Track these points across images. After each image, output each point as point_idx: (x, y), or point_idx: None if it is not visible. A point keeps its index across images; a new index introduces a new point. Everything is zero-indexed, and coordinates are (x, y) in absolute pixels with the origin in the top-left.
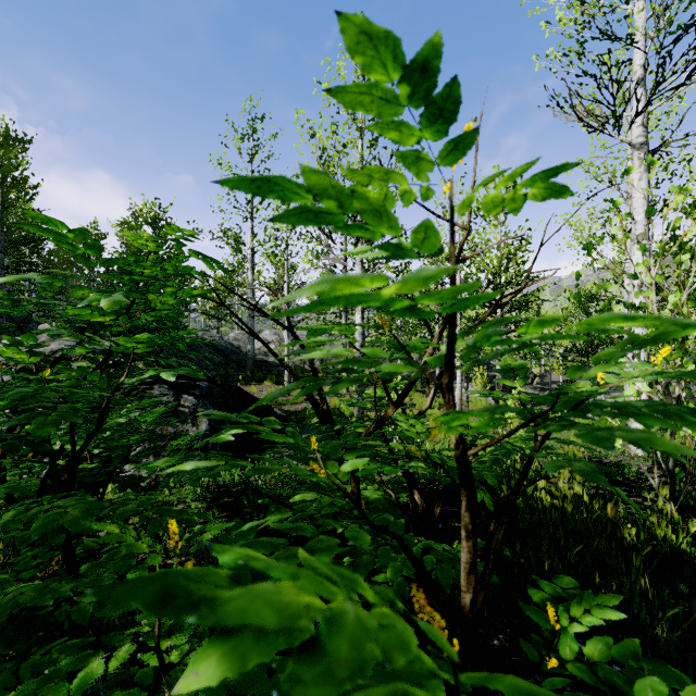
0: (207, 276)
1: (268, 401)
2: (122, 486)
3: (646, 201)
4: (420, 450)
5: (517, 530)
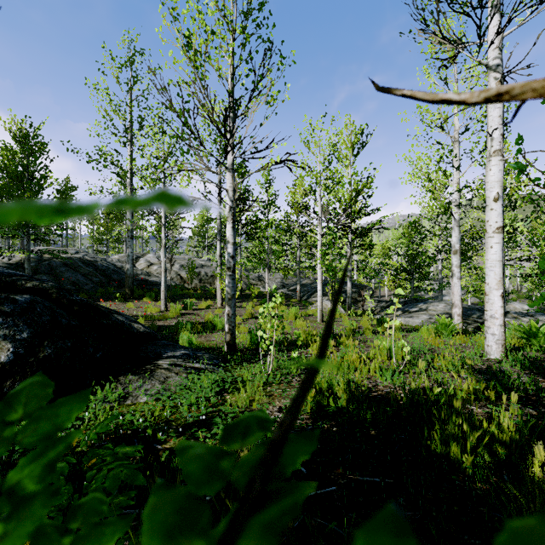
0: None
1: None
2: None
3: None
4: None
5: None
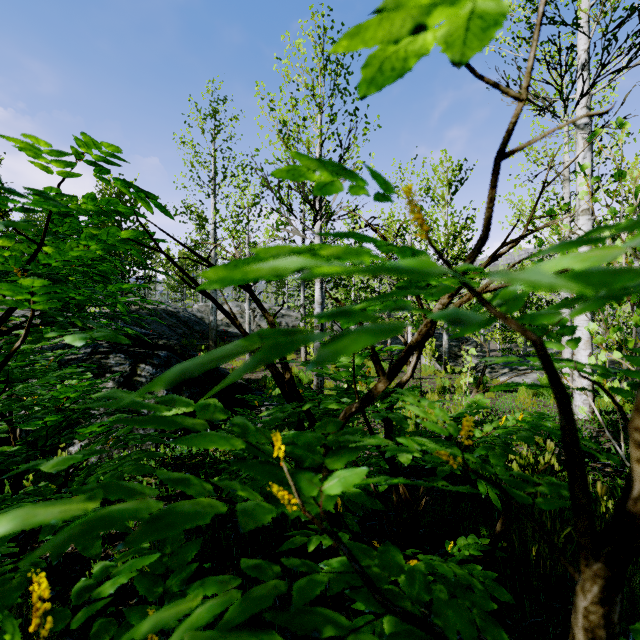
0: (139, 215)
1: (168, 383)
2: (38, 478)
3: (616, 164)
4: (449, 453)
5: (487, 502)
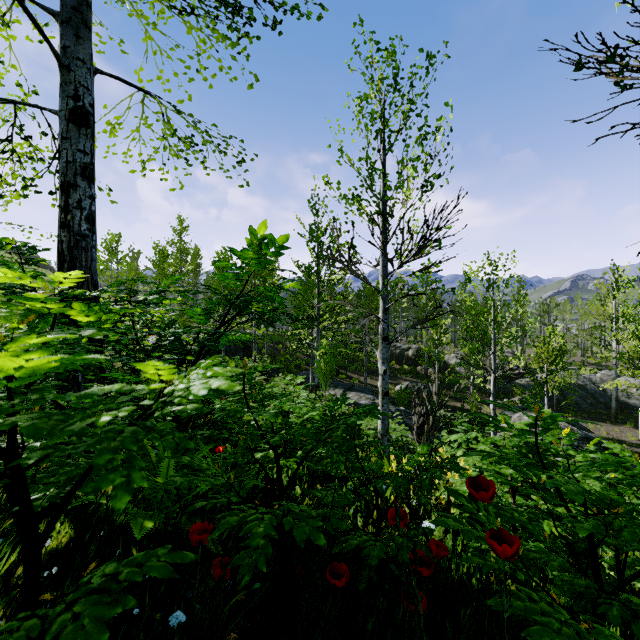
0: None
1: None
2: None
3: None
4: None
5: None
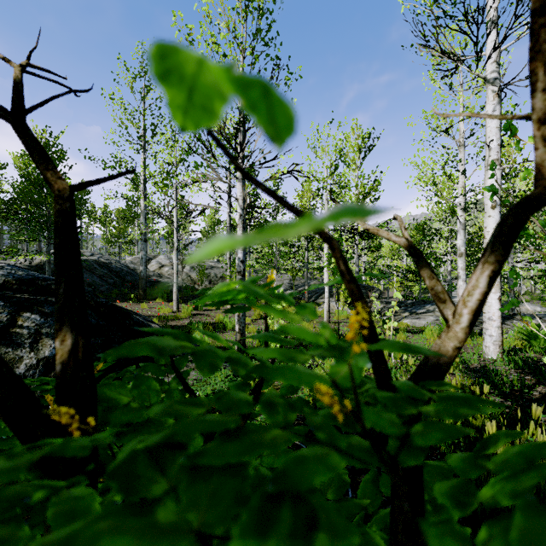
0: None
1: None
2: None
3: None
4: None
5: None
